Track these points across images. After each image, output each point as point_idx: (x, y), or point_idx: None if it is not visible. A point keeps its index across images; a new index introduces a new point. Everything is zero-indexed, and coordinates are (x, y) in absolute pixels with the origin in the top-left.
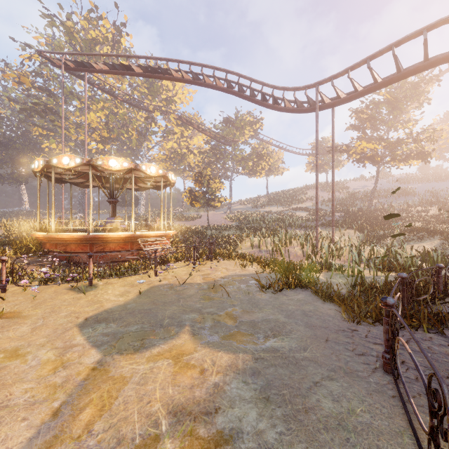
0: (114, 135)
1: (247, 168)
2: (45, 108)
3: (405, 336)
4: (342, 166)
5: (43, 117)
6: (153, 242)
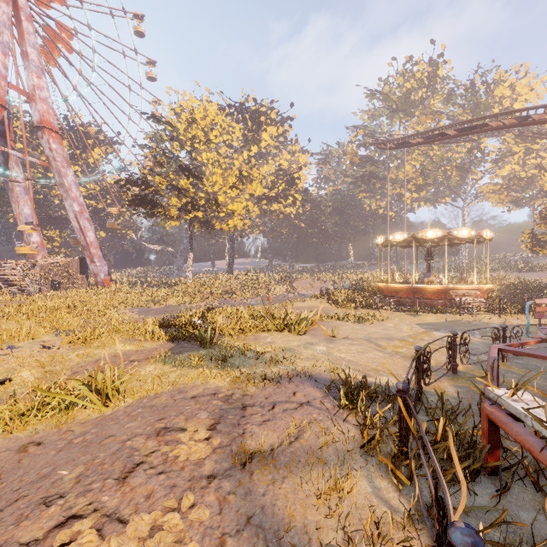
0: (429, 180)
1: None
2: (369, 176)
3: None
4: None
5: (367, 184)
6: (465, 294)
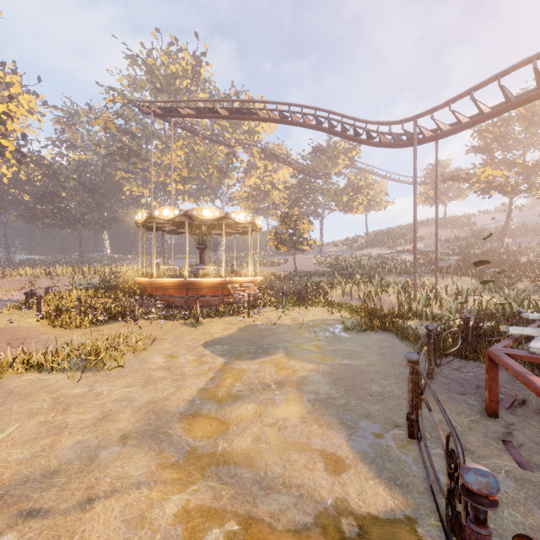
0: (193, 174)
1: (341, 204)
2: (129, 152)
3: (461, 364)
4: (466, 196)
5: (127, 161)
6: (242, 288)
